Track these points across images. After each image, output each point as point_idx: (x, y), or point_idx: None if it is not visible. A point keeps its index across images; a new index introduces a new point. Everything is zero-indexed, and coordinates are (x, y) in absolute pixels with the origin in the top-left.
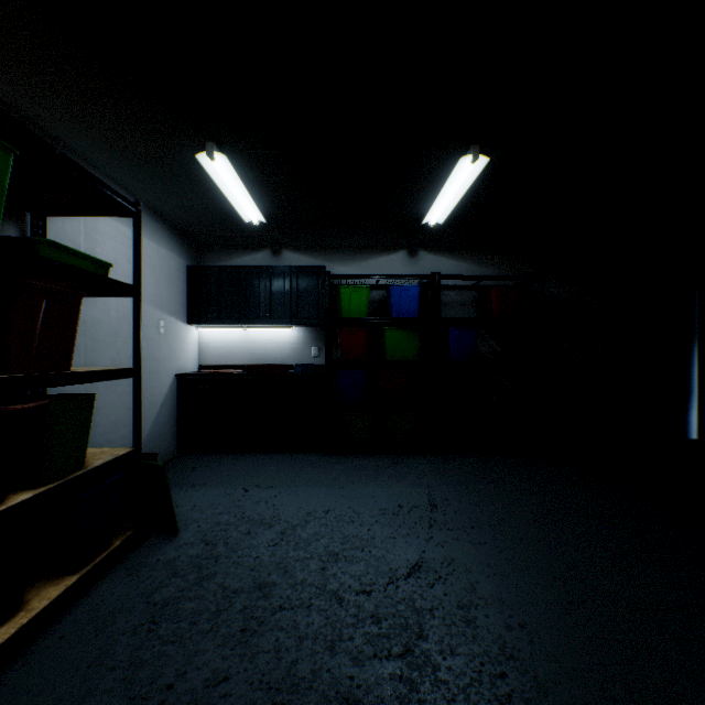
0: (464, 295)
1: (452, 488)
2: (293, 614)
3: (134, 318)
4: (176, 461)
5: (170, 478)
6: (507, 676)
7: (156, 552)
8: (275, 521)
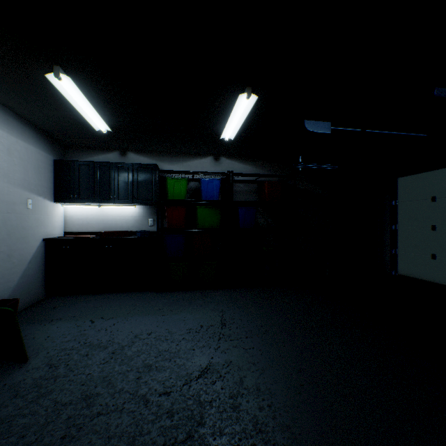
0: (249, 186)
1: (237, 311)
2: (108, 418)
3: None
4: (42, 302)
5: (33, 316)
6: None
7: (5, 378)
8: (110, 344)
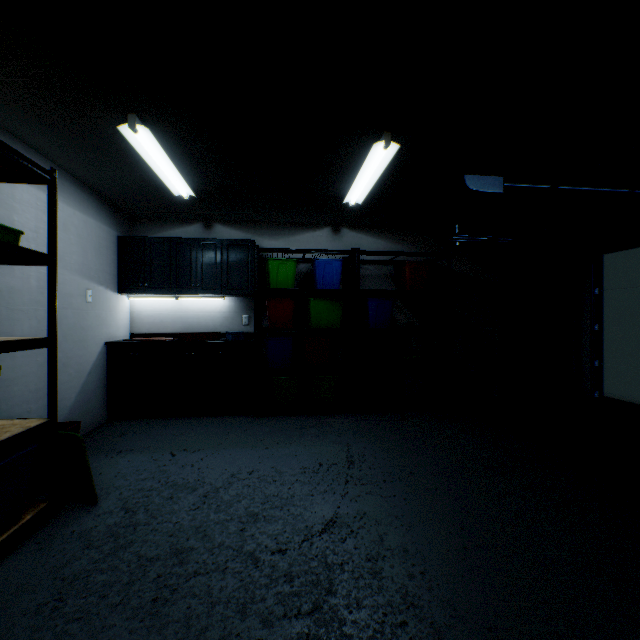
0: (382, 269)
1: (368, 445)
2: (208, 579)
3: (50, 287)
4: (105, 427)
5: (96, 445)
6: (407, 625)
7: (72, 523)
8: (199, 485)
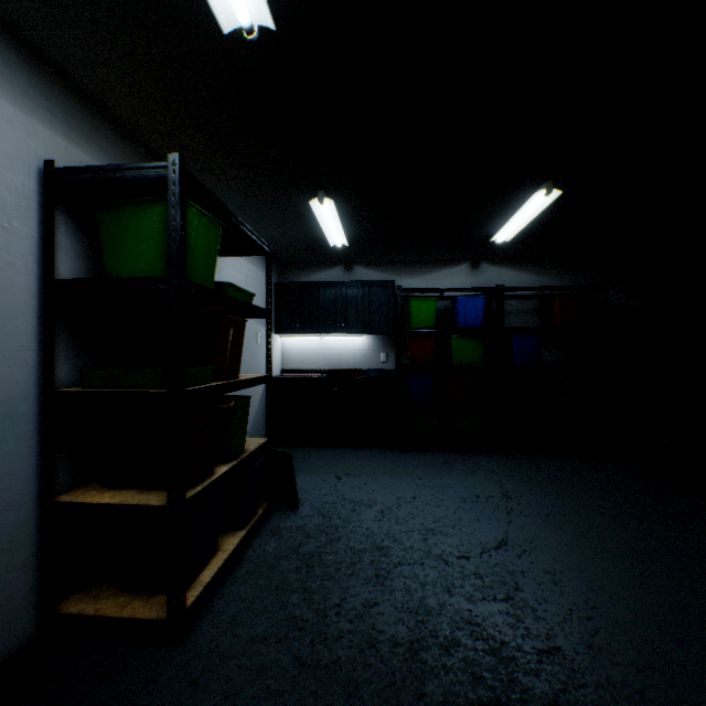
0: (525, 304)
1: (521, 483)
2: (411, 568)
3: (267, 336)
4: None
5: None
6: (592, 619)
7: (287, 520)
8: (373, 503)
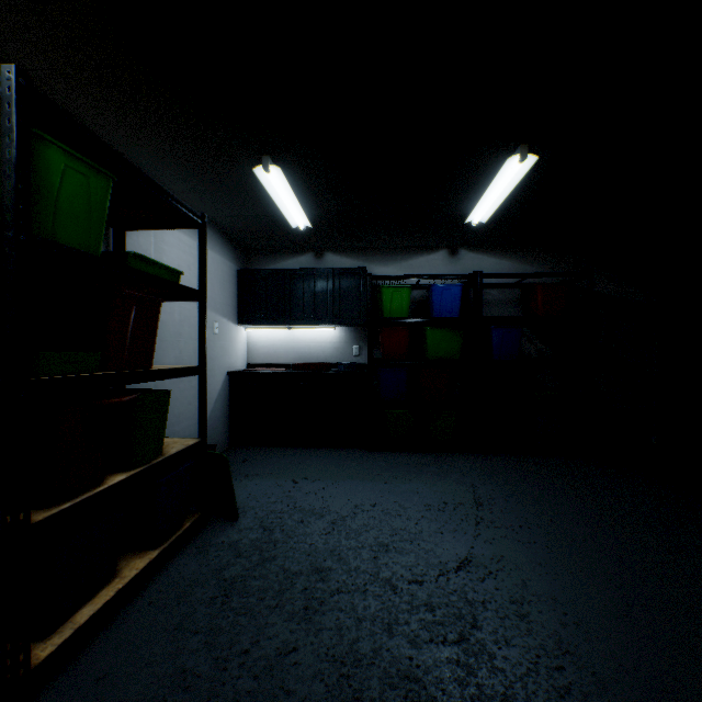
0: (506, 293)
1: (497, 487)
2: (350, 597)
3: (200, 321)
4: (229, 452)
5: None
6: (564, 670)
7: (221, 534)
8: (326, 512)
